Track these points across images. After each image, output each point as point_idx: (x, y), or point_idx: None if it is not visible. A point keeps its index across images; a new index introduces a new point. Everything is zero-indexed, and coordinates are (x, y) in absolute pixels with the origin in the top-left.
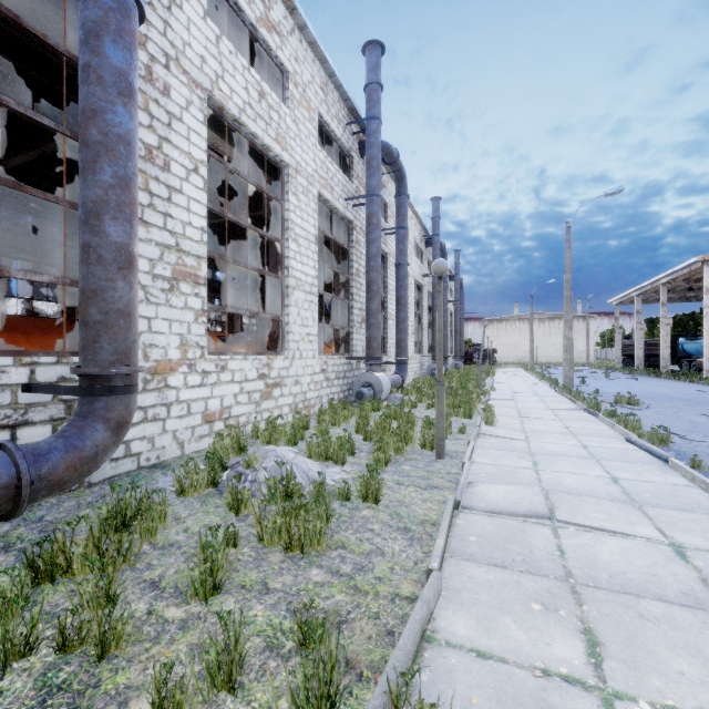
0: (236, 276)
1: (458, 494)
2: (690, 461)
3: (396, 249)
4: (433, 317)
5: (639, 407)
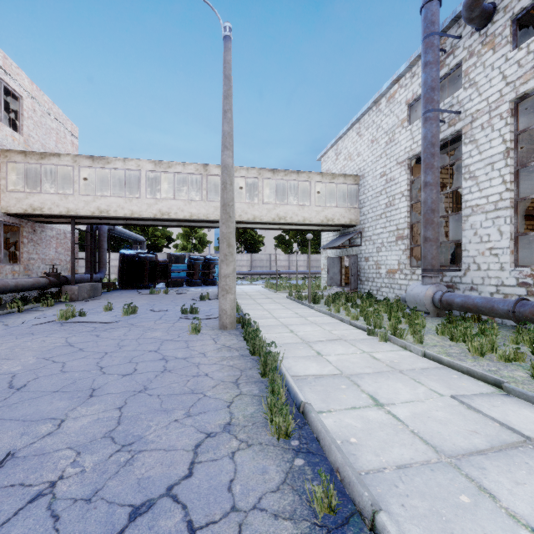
0: None
1: (514, 386)
2: None
3: None
4: None
5: None
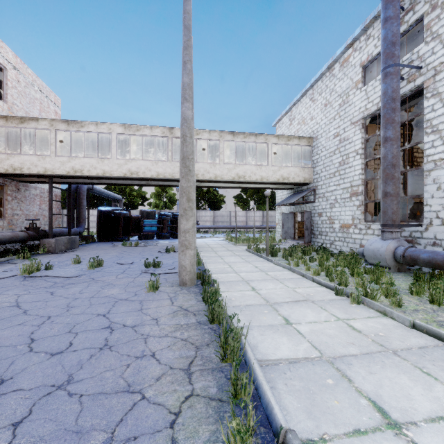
0: None
1: None
2: None
3: None
4: None
5: None
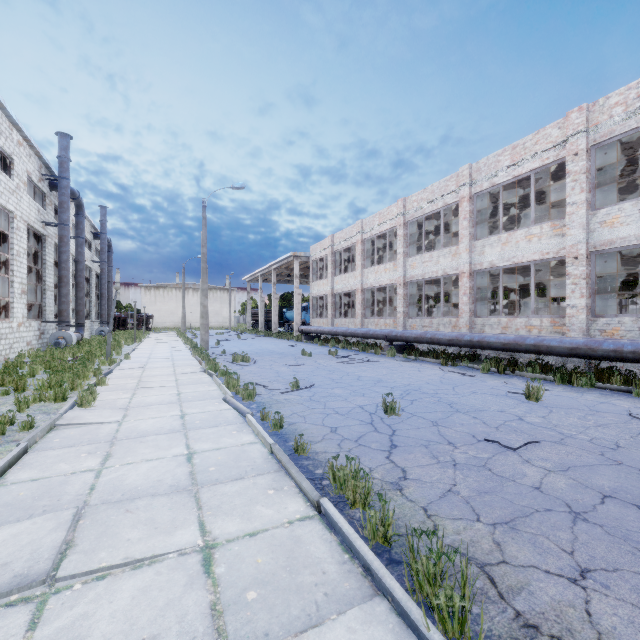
0: None
1: None
2: (261, 414)
3: None
4: (60, 275)
5: (250, 363)
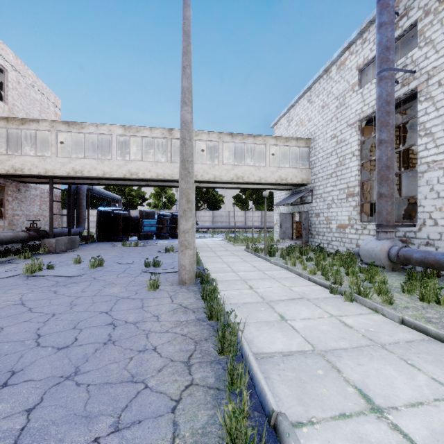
0: None
1: None
2: None
3: None
4: None
5: None
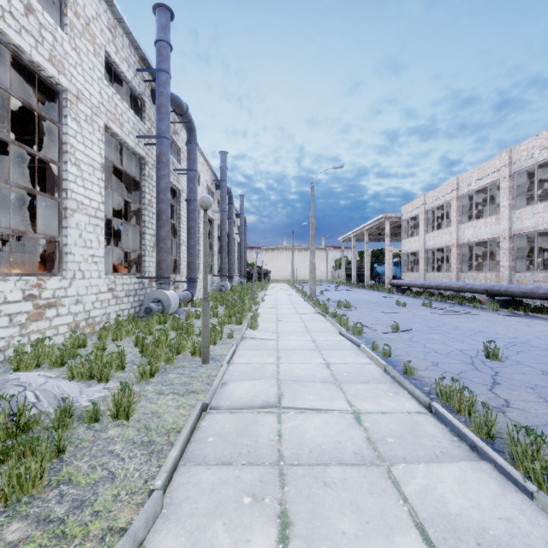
0: (29, 197)
1: (207, 397)
2: (372, 345)
3: (187, 187)
4: (221, 245)
5: (351, 309)
